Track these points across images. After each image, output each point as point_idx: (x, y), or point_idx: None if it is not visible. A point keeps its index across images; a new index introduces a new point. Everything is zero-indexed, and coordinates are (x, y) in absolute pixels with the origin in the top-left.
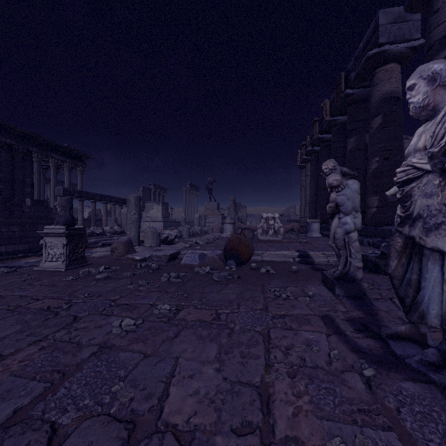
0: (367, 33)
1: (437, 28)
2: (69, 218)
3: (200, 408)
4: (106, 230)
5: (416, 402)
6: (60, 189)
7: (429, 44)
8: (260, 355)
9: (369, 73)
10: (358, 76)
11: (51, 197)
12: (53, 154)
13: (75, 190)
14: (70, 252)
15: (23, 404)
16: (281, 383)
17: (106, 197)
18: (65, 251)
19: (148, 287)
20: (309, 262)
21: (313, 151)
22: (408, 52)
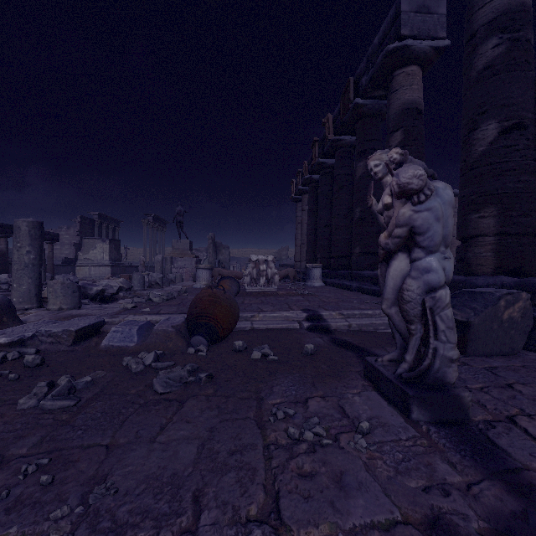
0: (384, 24)
1: (482, 9)
2: None
3: None
4: (1, 279)
5: None
6: None
7: (472, 30)
8: None
9: (387, 76)
10: (373, 79)
11: None
12: None
13: None
14: None
15: None
16: None
17: (6, 227)
18: None
19: None
20: (323, 328)
21: (311, 180)
22: (432, 54)
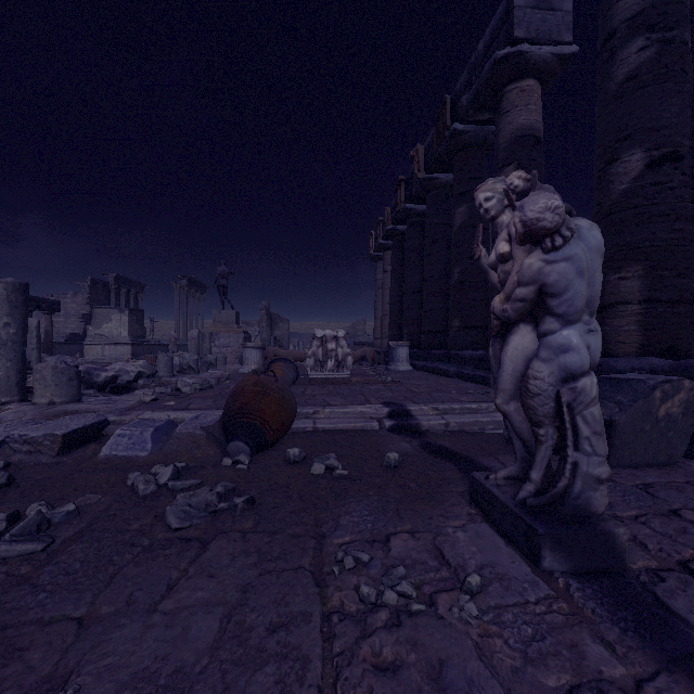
0: (492, 24)
1: None
2: None
3: None
4: None
5: None
6: None
7: (609, 28)
8: None
9: (495, 93)
10: (476, 97)
11: None
12: None
13: None
14: None
15: None
16: None
17: None
18: None
19: None
20: (412, 428)
21: (395, 232)
22: (555, 64)
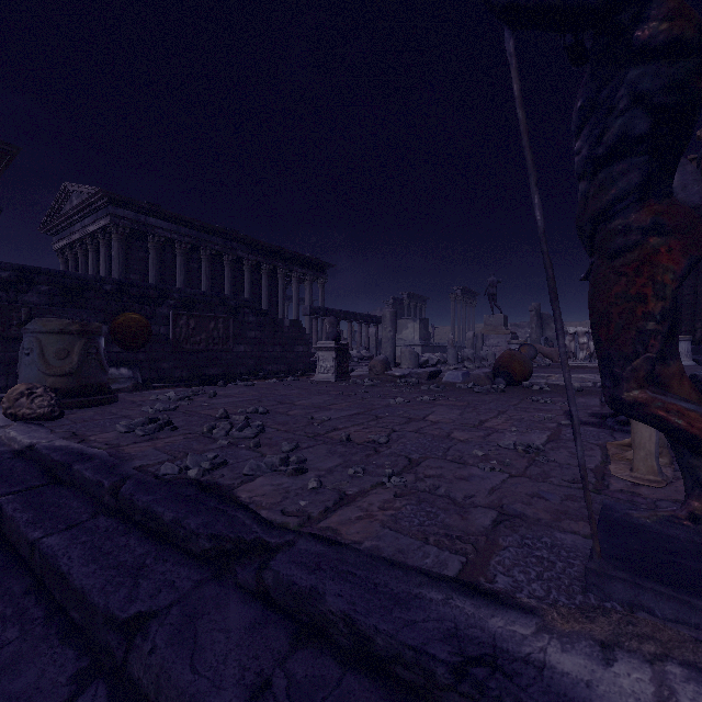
0: None
1: None
2: (336, 334)
3: (445, 419)
4: (353, 354)
5: (584, 430)
6: (306, 307)
7: None
8: (492, 415)
9: None
10: None
11: (294, 317)
12: (295, 267)
13: (320, 308)
14: (337, 365)
15: (359, 412)
16: (497, 420)
17: (351, 314)
18: (335, 364)
19: (410, 391)
20: None
21: None
22: None
